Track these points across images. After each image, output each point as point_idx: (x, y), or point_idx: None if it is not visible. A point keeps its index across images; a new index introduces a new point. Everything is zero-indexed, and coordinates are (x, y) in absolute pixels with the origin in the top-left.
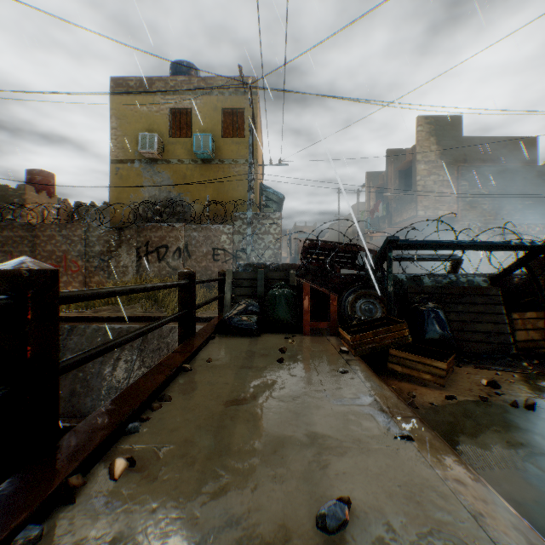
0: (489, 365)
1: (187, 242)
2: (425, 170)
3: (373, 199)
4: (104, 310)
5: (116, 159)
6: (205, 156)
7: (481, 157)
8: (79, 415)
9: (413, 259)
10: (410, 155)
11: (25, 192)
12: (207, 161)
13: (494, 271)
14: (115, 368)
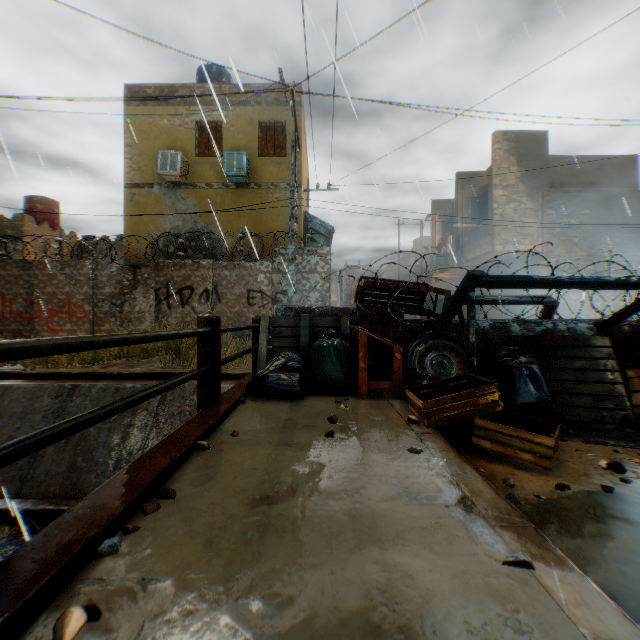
0: (602, 439)
1: (217, 282)
2: (503, 196)
3: (440, 232)
4: (115, 365)
5: (131, 183)
6: (239, 179)
7: (571, 181)
8: (80, 496)
9: (496, 301)
10: (484, 178)
11: (22, 223)
12: (241, 185)
13: (587, 317)
14: (126, 436)
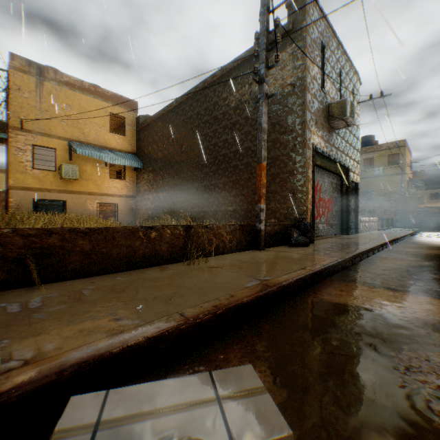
0: None
1: (372, 208)
2: None
3: None
4: None
5: None
6: (379, 175)
7: None
8: None
9: None
10: None
11: None
12: (379, 176)
13: None
14: None
